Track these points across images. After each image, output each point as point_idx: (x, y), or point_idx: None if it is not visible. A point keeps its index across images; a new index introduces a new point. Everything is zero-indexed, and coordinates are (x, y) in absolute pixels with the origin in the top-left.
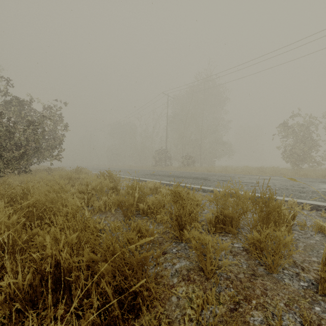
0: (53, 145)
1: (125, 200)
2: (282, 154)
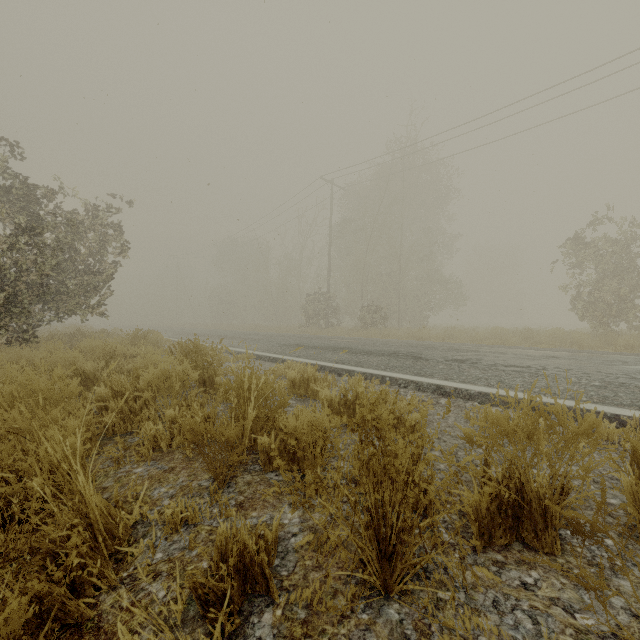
0: (88, 283)
1: (212, 432)
2: (571, 302)
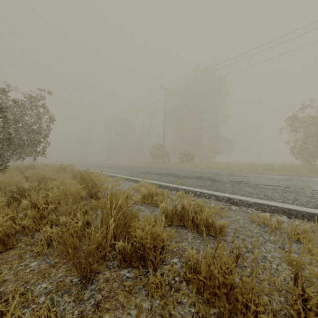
0: (37, 139)
1: (78, 245)
2: (290, 150)
